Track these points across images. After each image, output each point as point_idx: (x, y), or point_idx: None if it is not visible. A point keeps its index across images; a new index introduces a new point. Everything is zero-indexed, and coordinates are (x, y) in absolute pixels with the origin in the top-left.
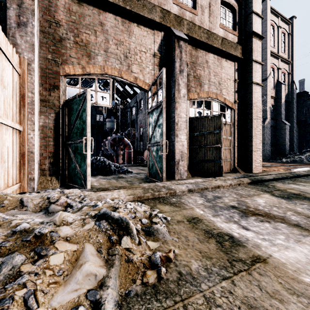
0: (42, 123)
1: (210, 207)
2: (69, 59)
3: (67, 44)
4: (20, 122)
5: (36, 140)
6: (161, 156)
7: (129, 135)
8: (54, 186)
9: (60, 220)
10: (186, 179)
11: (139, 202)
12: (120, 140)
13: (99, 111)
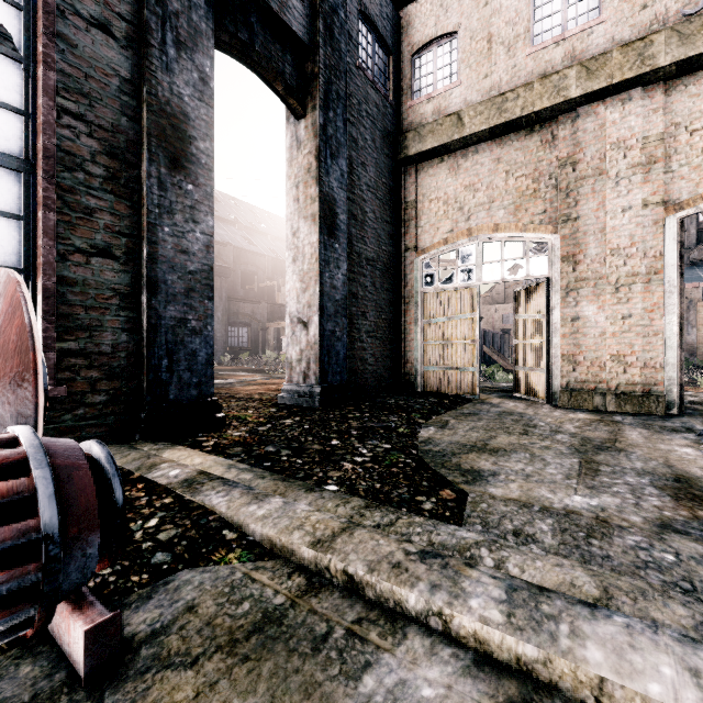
0: None
1: None
2: None
3: None
4: None
5: None
6: None
7: None
8: None
9: None
10: None
11: None
12: None
13: None
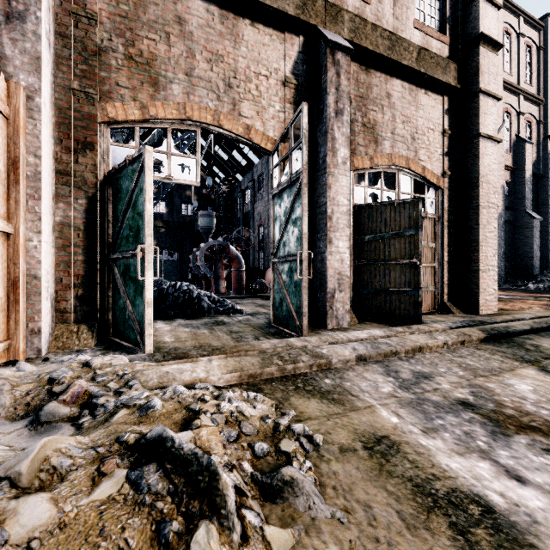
0: (60, 217)
1: (412, 403)
2: (114, 90)
3: (110, 61)
4: (8, 216)
5: (44, 253)
6: (298, 284)
7: (239, 241)
8: (82, 345)
9: (34, 471)
10: (348, 328)
11: (252, 388)
12: (222, 250)
13: (185, 198)
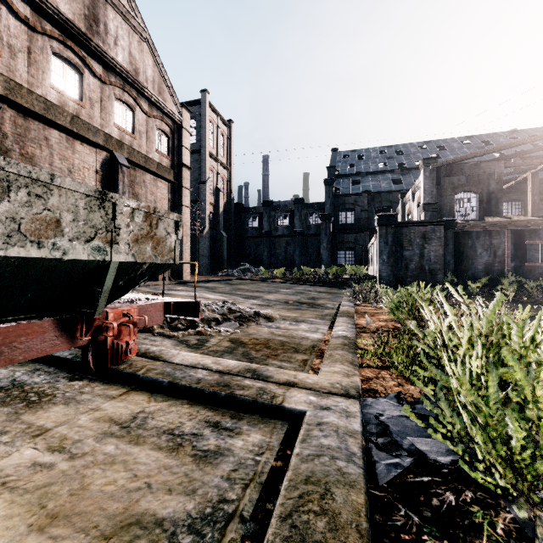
0: None
1: (154, 290)
2: None
3: (12, 155)
4: None
5: None
6: None
7: None
8: None
9: None
10: None
11: None
12: None
13: None
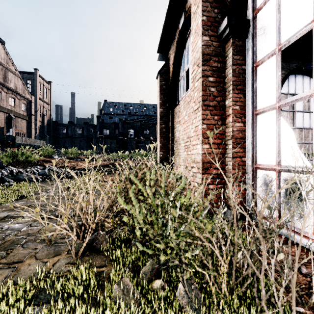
0: None
1: None
2: None
3: None
4: None
5: None
6: None
7: None
8: None
9: None
10: None
11: None
12: None
13: None
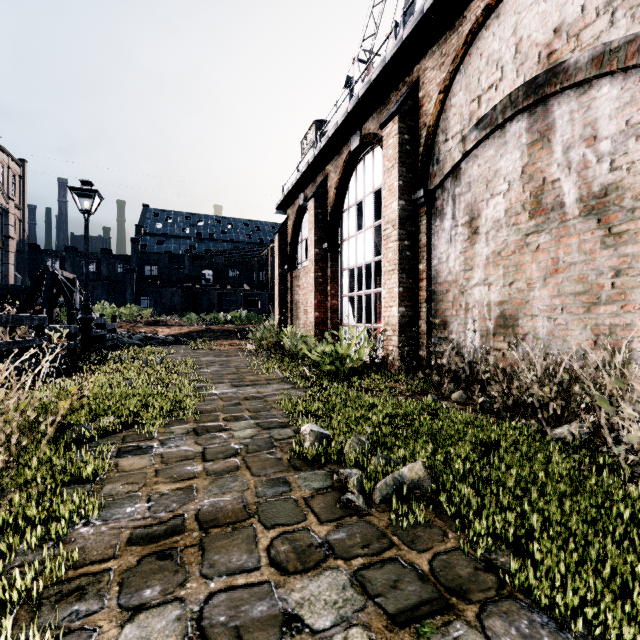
0: None
1: None
2: None
3: None
4: None
5: None
6: None
7: None
8: None
9: None
10: None
11: None
12: None
13: None
